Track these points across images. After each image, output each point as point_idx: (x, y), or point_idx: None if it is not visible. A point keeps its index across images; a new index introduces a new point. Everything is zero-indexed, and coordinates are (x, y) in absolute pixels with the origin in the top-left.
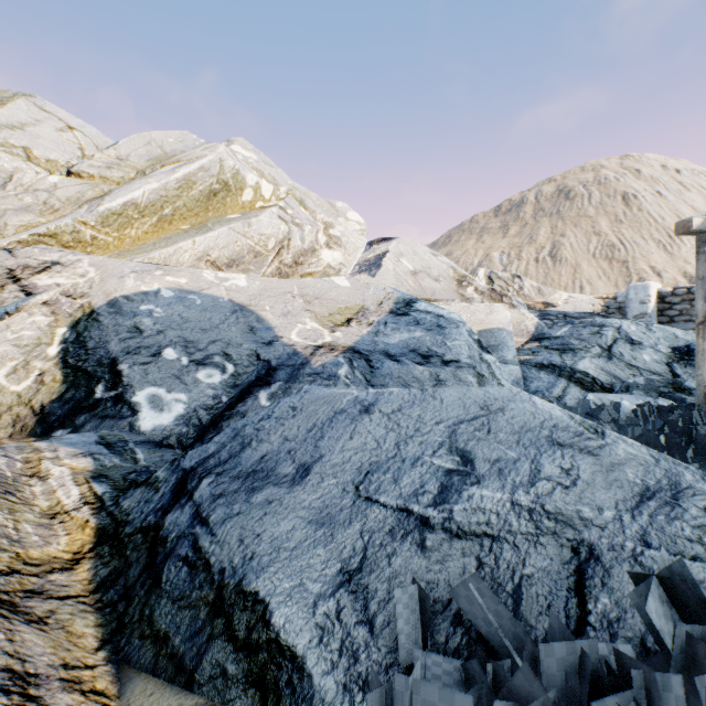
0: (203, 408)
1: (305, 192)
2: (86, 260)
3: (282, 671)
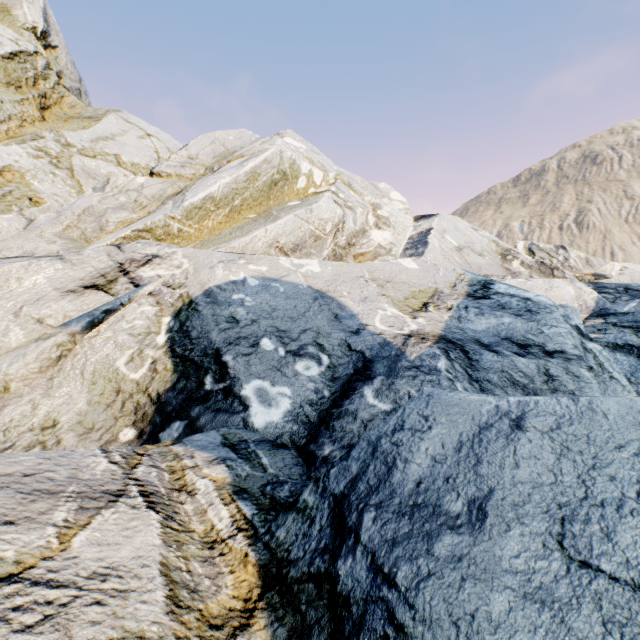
0: (308, 403)
1: (349, 176)
2: (180, 252)
3: None
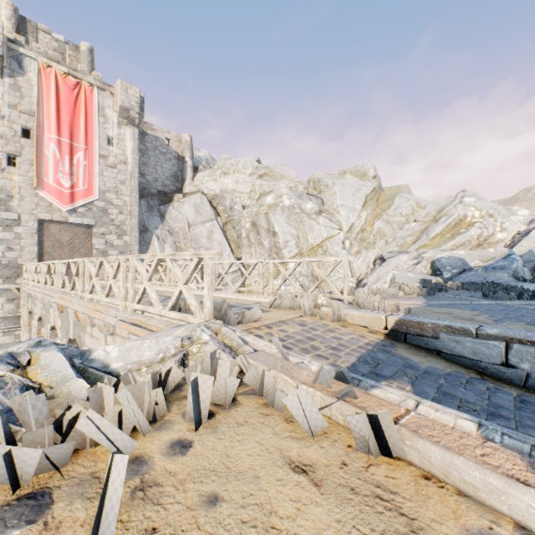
0: (453, 275)
1: (495, 208)
2: (430, 251)
3: None
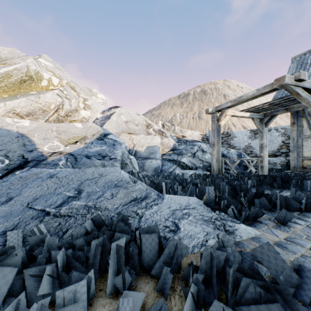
0: None
1: (77, 83)
2: None
3: None
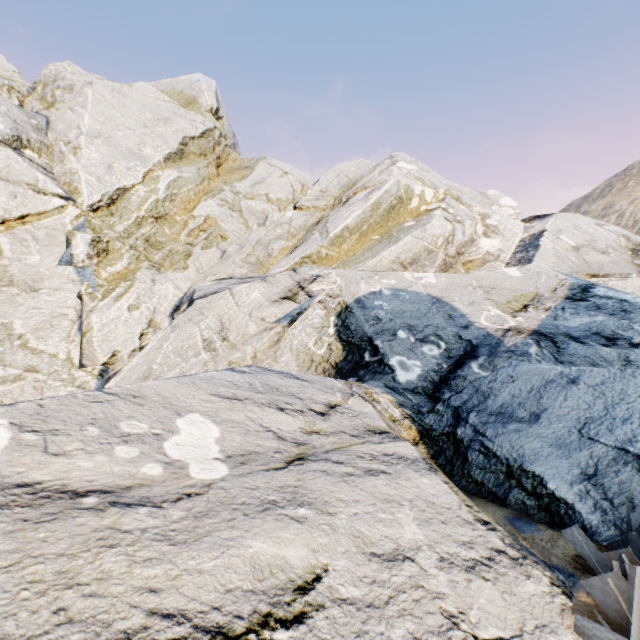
0: (432, 371)
1: (458, 188)
2: (333, 273)
3: (560, 507)
